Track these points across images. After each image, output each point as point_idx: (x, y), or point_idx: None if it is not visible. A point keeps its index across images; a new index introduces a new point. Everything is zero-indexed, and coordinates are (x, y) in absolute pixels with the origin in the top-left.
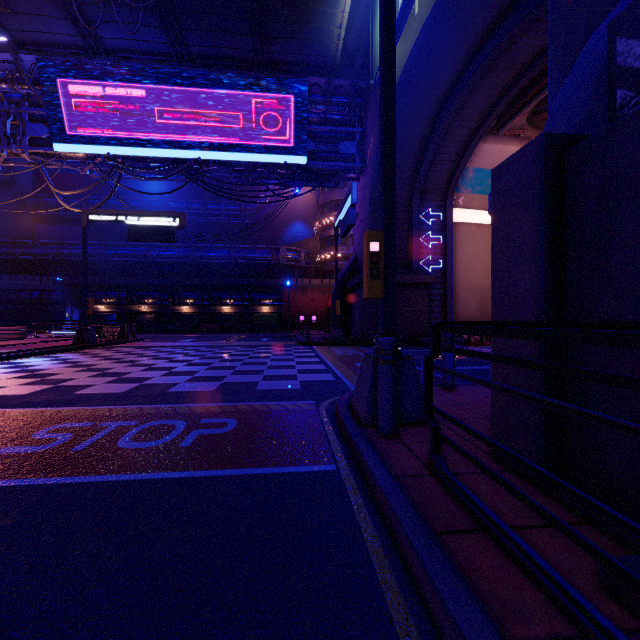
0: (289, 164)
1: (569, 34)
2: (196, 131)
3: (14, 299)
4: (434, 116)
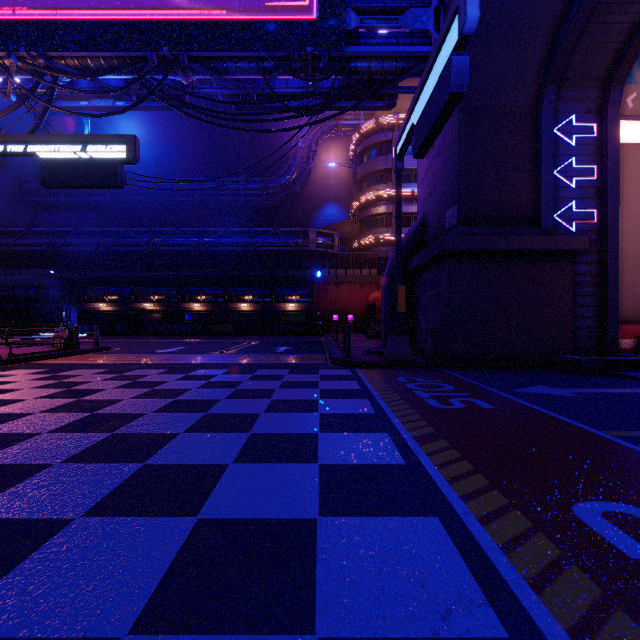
0: (315, 55)
1: None
2: (157, 0)
3: (9, 296)
4: None
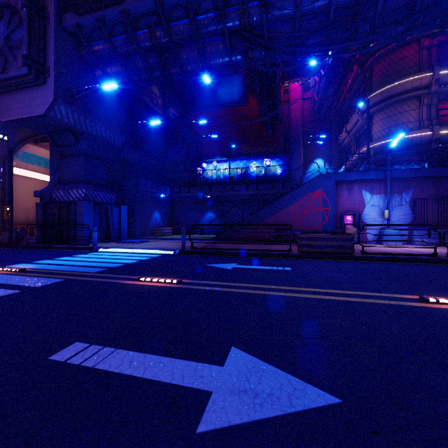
0: None
1: (54, 163)
2: None
3: None
4: (1, 126)
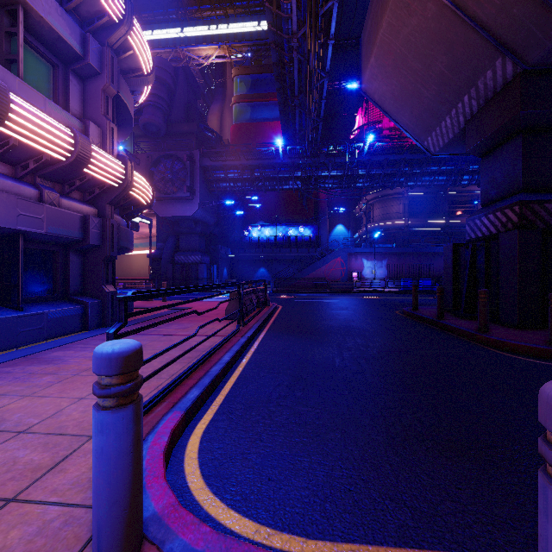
0: None
1: (160, 234)
2: None
3: None
4: None
